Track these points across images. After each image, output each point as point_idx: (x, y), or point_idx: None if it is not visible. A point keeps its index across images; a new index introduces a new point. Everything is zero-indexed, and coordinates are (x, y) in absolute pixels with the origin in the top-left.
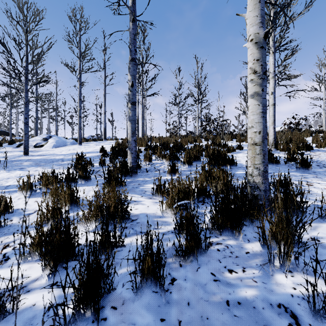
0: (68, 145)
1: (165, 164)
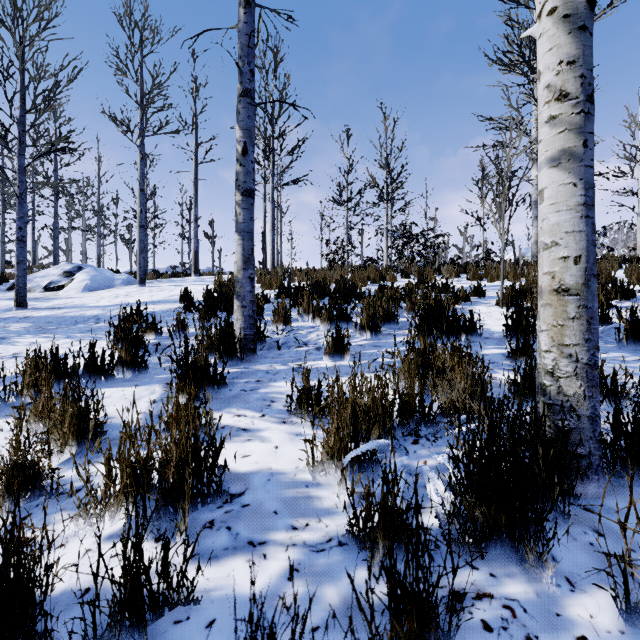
0: (117, 287)
1: (320, 331)
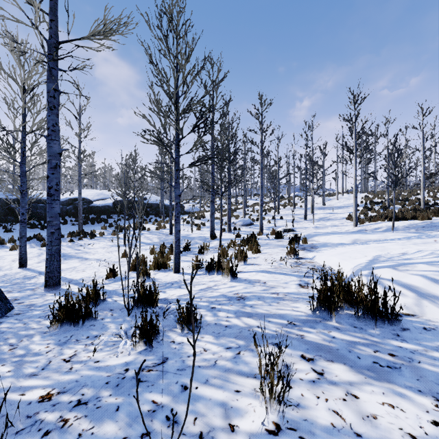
0: (329, 200)
1: (399, 206)
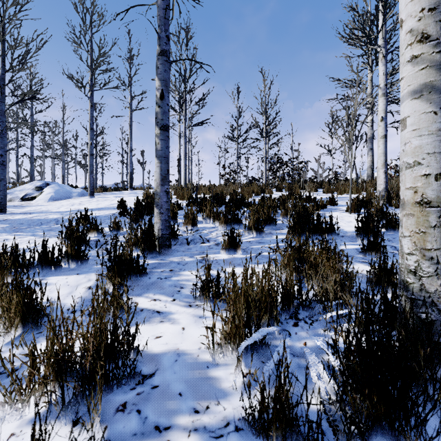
0: (74, 198)
1: (219, 230)
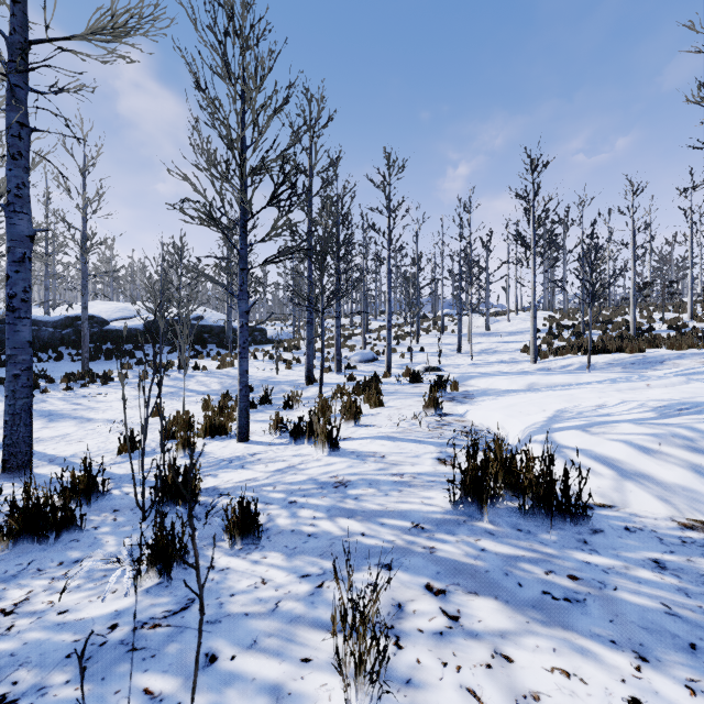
0: (497, 323)
1: (599, 331)
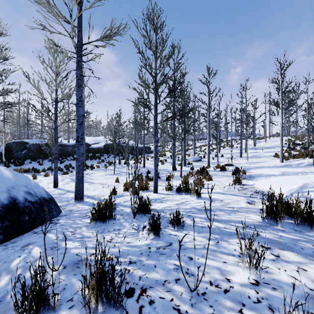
0: (259, 143)
1: None
